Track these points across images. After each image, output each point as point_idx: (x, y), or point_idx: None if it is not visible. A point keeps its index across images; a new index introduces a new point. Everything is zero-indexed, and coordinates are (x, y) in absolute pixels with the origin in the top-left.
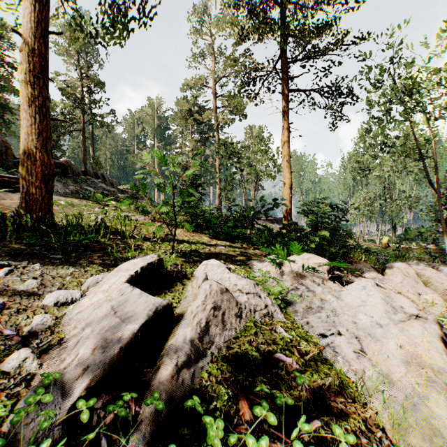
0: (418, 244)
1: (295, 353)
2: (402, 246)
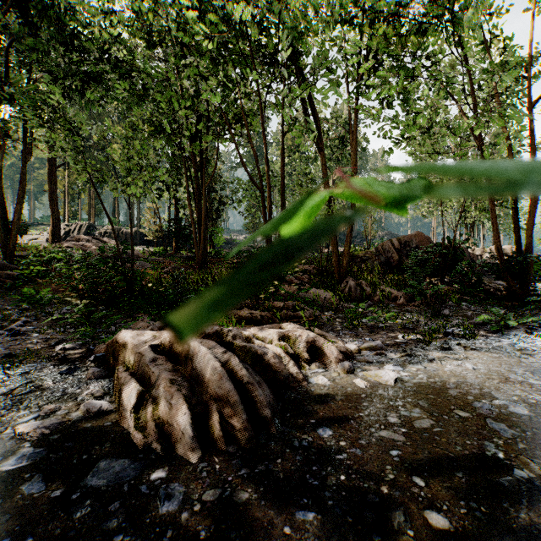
0: None
1: None
2: None
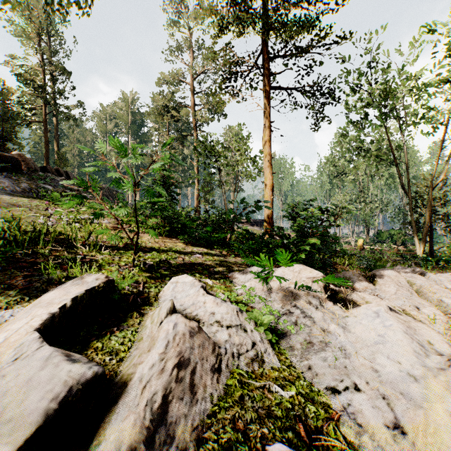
0: (389, 246)
1: (302, 435)
2: (375, 248)
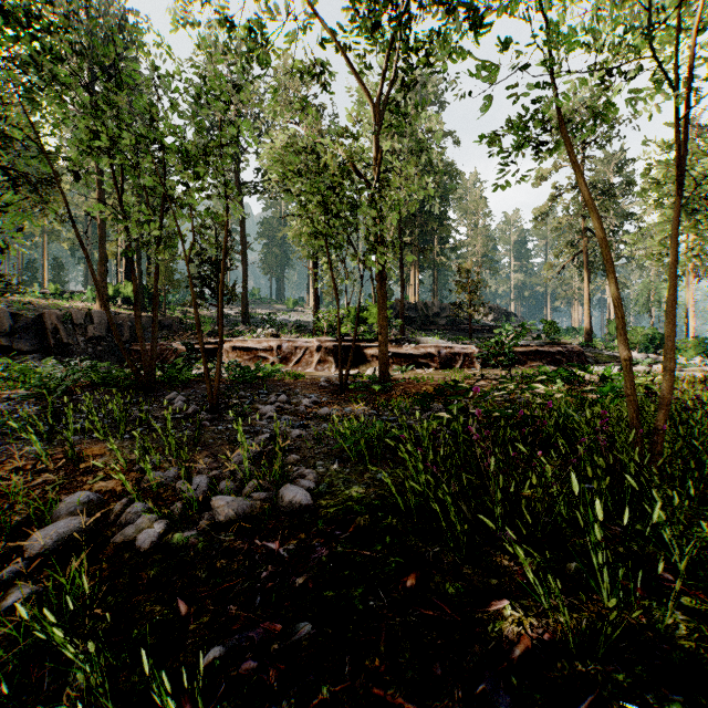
0: None
1: None
2: None
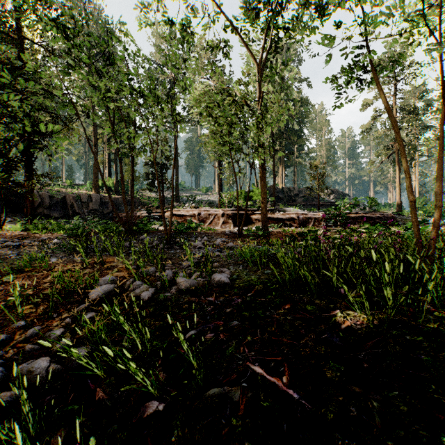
0: None
1: None
2: None
